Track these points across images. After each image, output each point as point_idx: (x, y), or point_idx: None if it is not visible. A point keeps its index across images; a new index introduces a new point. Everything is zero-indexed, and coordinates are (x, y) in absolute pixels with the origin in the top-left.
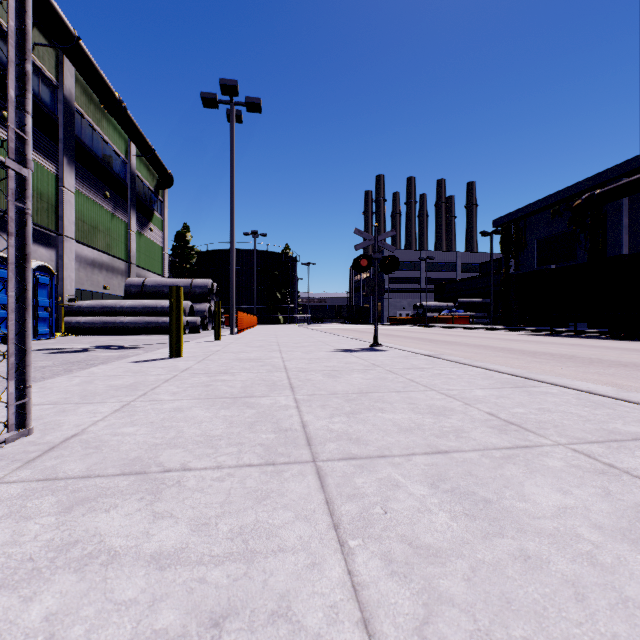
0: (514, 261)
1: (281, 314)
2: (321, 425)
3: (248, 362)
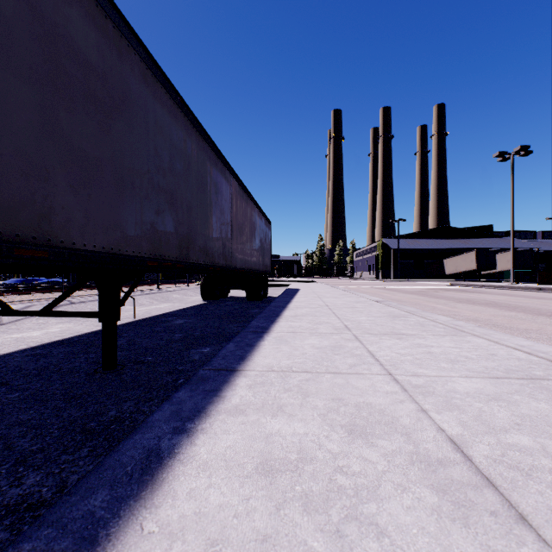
0: None
1: None
2: None
3: None
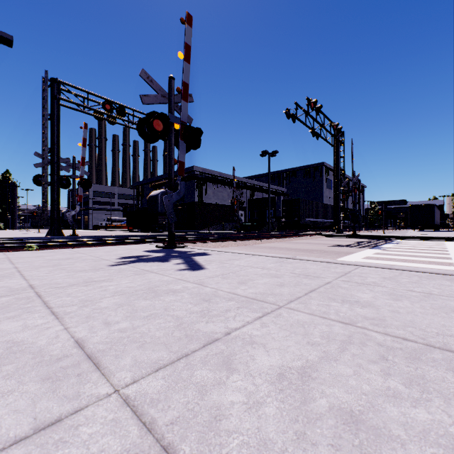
0: (141, 202)
1: (2, 223)
2: (15, 235)
3: (1, 234)
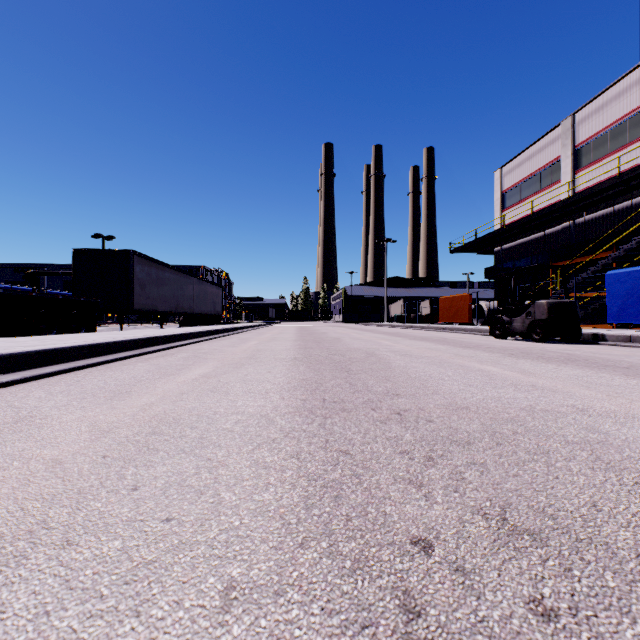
0: None
1: None
2: None
3: None
